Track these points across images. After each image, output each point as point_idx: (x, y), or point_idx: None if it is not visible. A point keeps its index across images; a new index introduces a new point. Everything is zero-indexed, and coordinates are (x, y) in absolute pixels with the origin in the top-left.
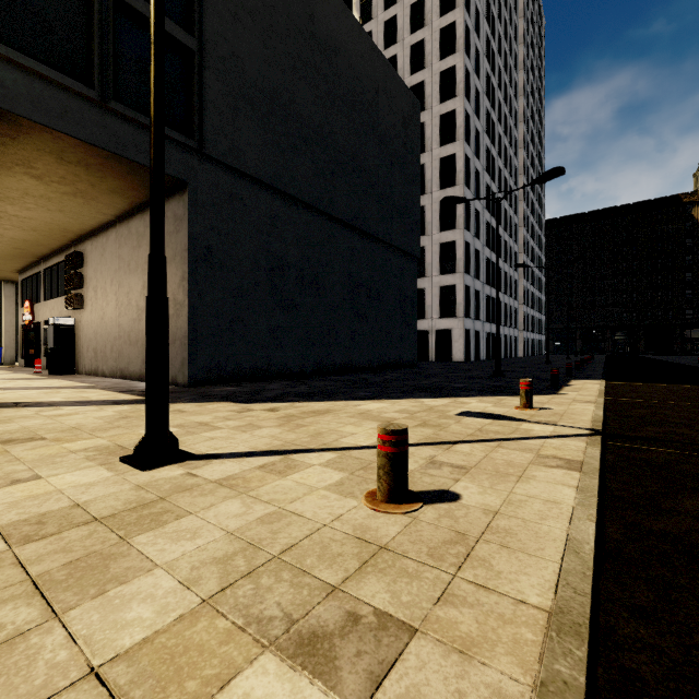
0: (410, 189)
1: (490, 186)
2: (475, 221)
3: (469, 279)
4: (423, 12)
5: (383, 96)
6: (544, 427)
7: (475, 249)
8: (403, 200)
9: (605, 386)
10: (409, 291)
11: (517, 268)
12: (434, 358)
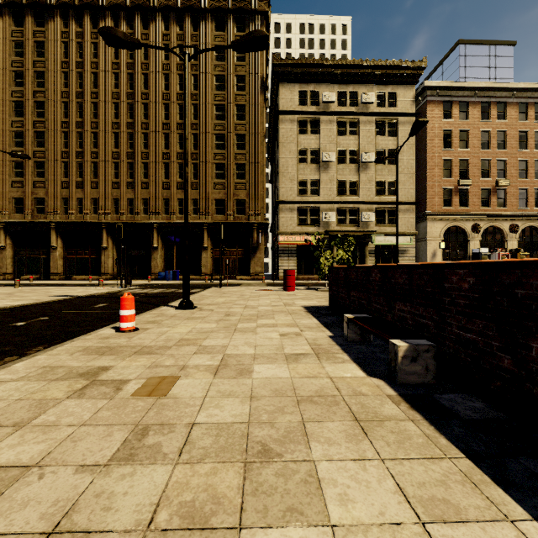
0: None
1: None
2: None
3: None
4: None
5: None
6: None
7: None
8: None
9: None
10: None
11: None
12: None
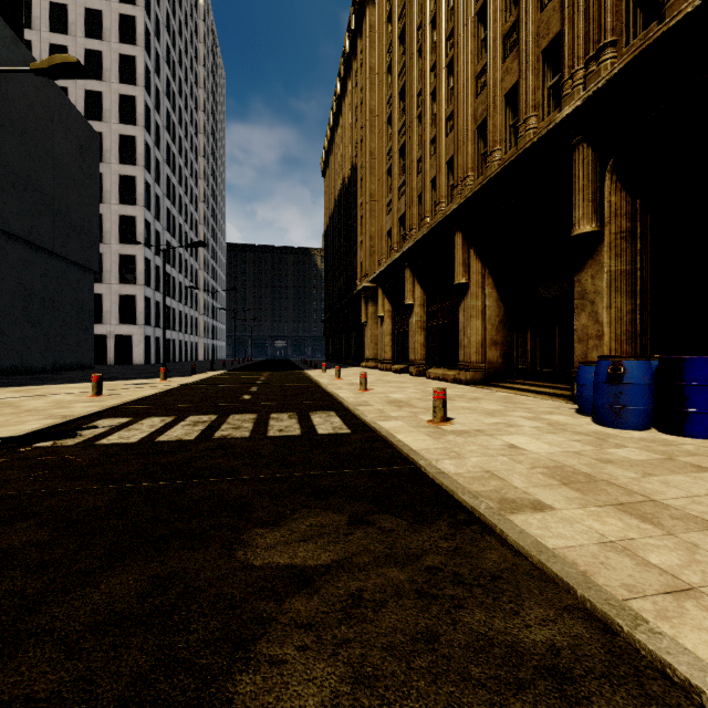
0: (88, 210)
1: (172, 210)
2: (156, 239)
3: (149, 291)
4: (100, 24)
5: (59, 124)
6: (165, 384)
7: (156, 265)
8: (81, 219)
9: (223, 373)
10: (86, 300)
11: (198, 283)
12: (113, 362)
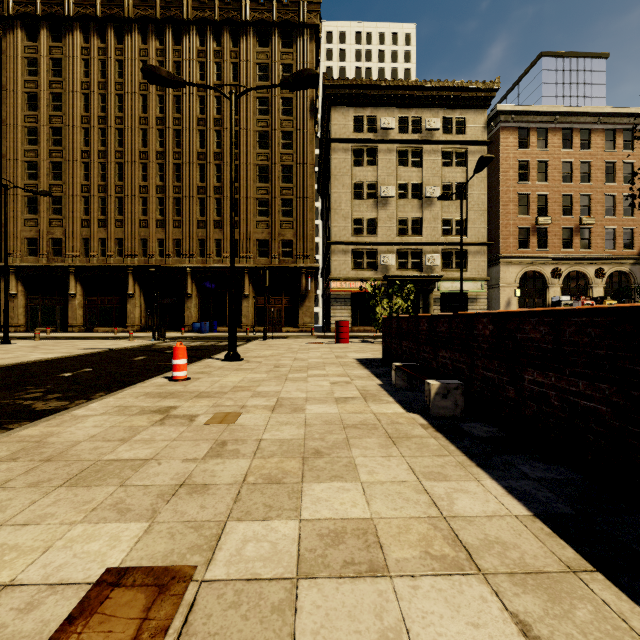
0: None
1: None
2: None
3: None
4: None
5: None
6: None
7: None
8: None
9: None
10: None
11: None
12: None
